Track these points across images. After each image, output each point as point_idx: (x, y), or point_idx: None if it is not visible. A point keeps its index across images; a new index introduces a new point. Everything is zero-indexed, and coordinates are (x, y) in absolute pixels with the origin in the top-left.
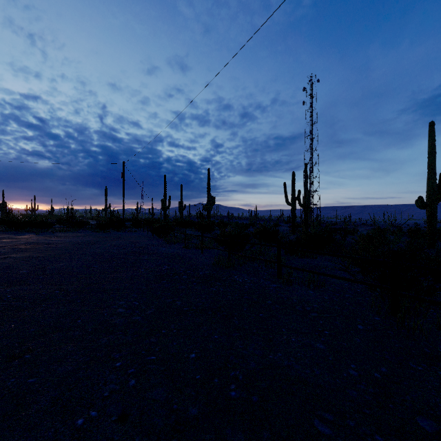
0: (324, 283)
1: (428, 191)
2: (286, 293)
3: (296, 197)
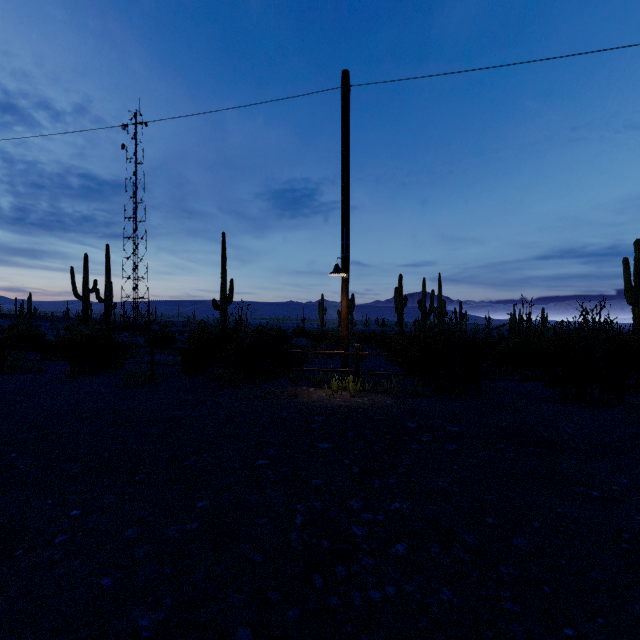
0: (45, 369)
1: (221, 294)
2: (1, 377)
3: (91, 289)
